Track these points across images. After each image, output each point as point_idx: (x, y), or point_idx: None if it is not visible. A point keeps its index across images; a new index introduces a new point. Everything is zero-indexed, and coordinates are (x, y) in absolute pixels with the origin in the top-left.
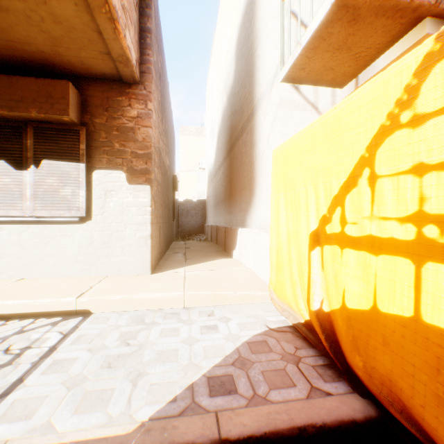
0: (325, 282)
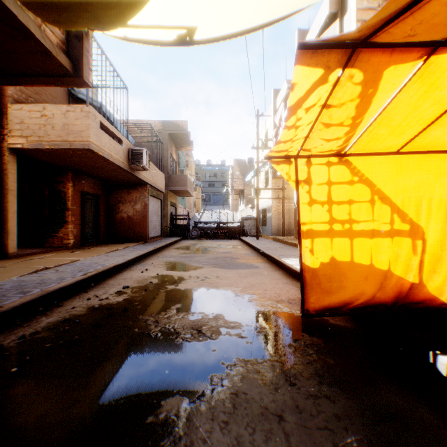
0: (409, 262)
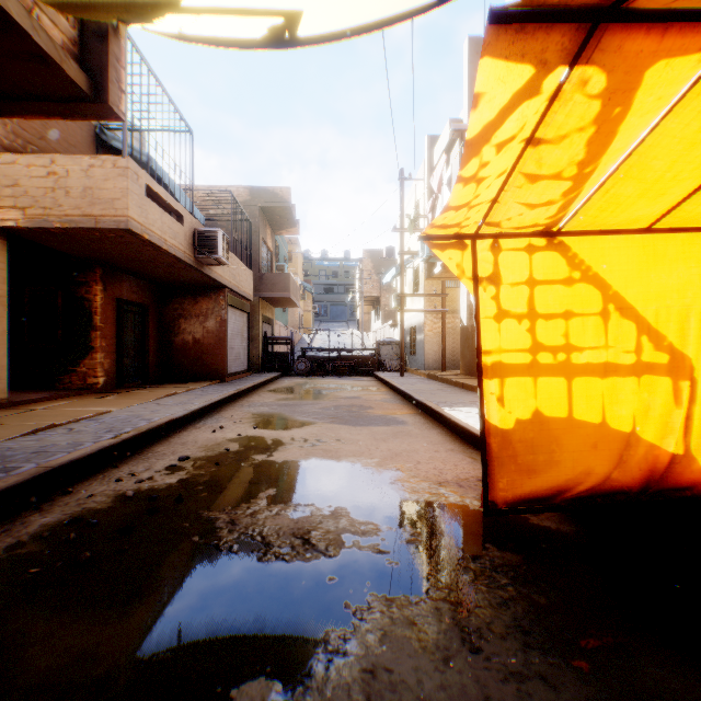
0: (669, 418)
